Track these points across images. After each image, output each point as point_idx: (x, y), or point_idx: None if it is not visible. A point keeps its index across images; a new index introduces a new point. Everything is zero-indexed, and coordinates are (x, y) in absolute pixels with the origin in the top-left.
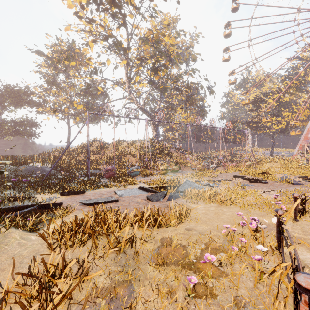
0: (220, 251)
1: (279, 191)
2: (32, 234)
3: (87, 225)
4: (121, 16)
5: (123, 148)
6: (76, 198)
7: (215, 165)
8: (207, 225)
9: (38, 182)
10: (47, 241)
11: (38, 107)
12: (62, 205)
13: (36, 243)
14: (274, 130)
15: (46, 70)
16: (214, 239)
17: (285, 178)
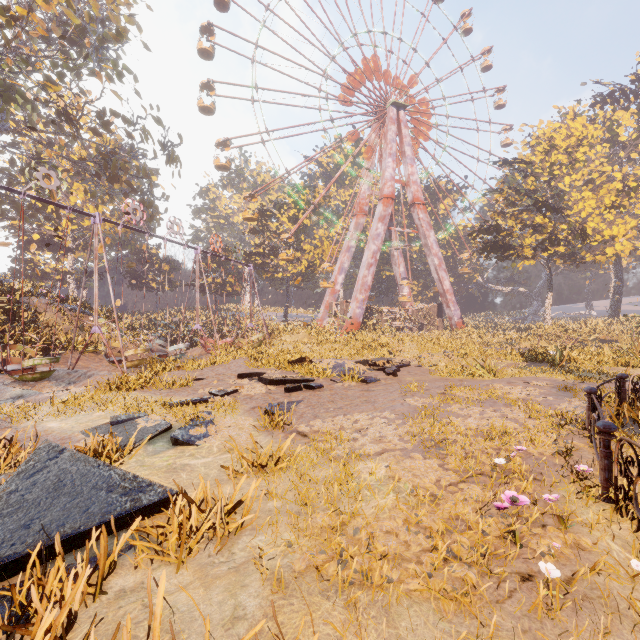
0: None
1: (413, 432)
2: None
3: None
4: None
5: None
6: None
7: (185, 347)
8: None
9: None
10: None
11: None
12: None
13: None
14: (290, 274)
15: None
16: None
17: (340, 367)
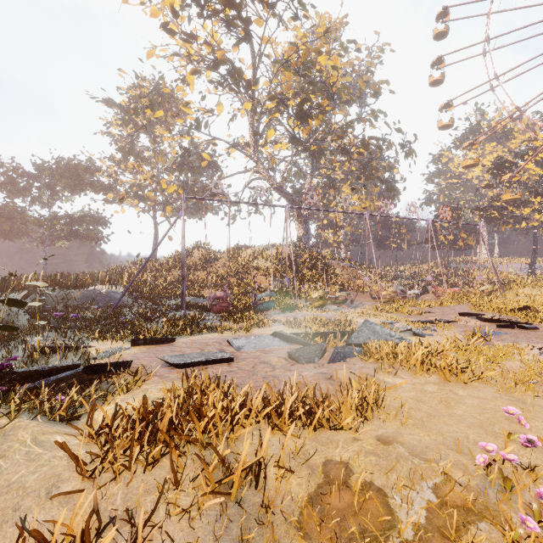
0: (477, 516)
1: None
2: (61, 430)
3: (163, 423)
4: (242, 23)
5: (245, 259)
6: (158, 351)
7: (419, 292)
8: (428, 433)
9: (99, 319)
10: (75, 459)
11: (107, 192)
12: (130, 366)
13: (60, 455)
14: (538, 222)
15: (120, 130)
16: (454, 474)
17: None
